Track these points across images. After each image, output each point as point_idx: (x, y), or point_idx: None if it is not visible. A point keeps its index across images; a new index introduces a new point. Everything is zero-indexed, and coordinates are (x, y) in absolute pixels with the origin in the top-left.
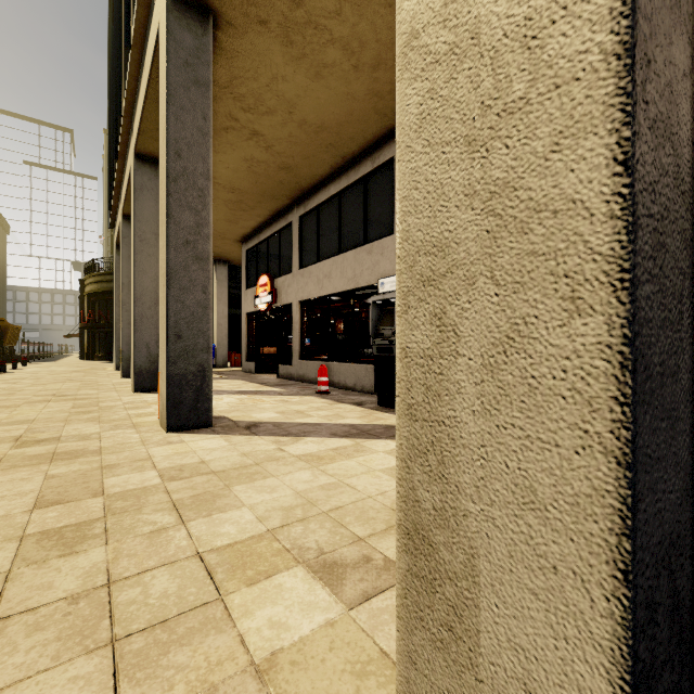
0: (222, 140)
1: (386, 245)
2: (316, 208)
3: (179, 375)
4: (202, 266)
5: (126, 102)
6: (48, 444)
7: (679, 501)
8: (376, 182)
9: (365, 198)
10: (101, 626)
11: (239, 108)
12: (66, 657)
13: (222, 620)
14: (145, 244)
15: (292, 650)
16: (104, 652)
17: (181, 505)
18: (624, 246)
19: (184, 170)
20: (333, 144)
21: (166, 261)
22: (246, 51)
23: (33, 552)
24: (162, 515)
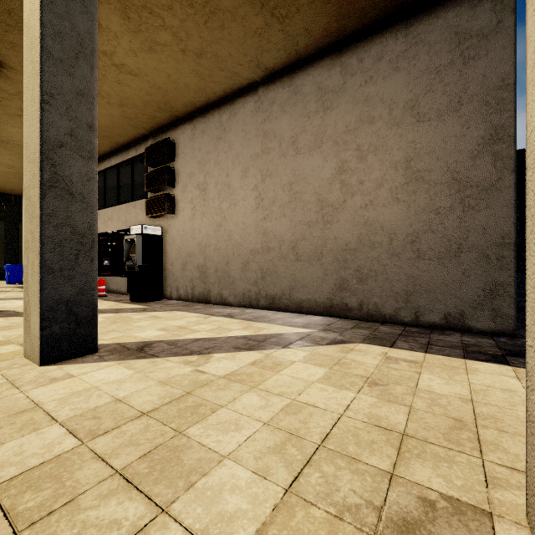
0: (17, 121)
1: (143, 204)
2: (103, 171)
3: None
4: None
5: None
6: None
7: (75, 294)
8: (139, 164)
9: (133, 172)
10: None
11: None
12: None
13: None
14: None
15: None
16: None
17: None
18: (40, 248)
19: None
20: (107, 136)
21: None
22: None
23: None
24: None
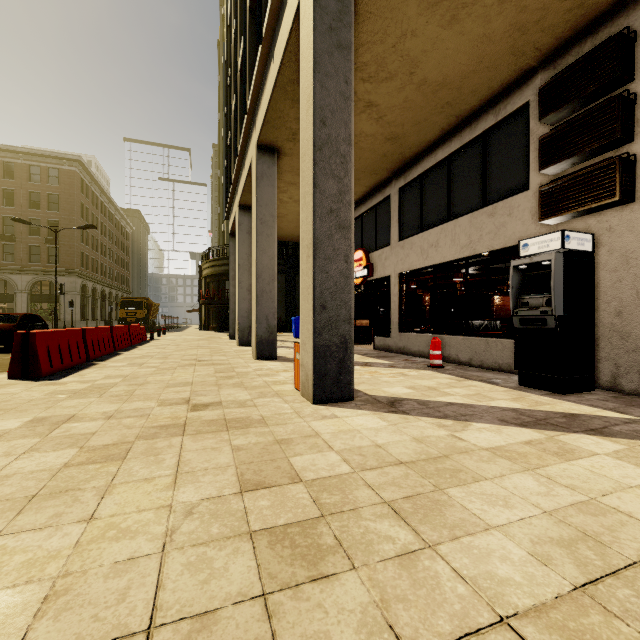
0: None
1: (516, 204)
2: (418, 177)
3: (324, 347)
4: (344, 234)
5: (251, 99)
6: (215, 408)
7: None
8: (500, 136)
9: (485, 157)
10: None
11: (358, 80)
12: None
13: None
14: (265, 226)
15: None
16: None
17: (403, 512)
18: None
19: (328, 138)
20: (450, 103)
21: (312, 231)
22: (379, 10)
23: (274, 564)
24: (390, 526)
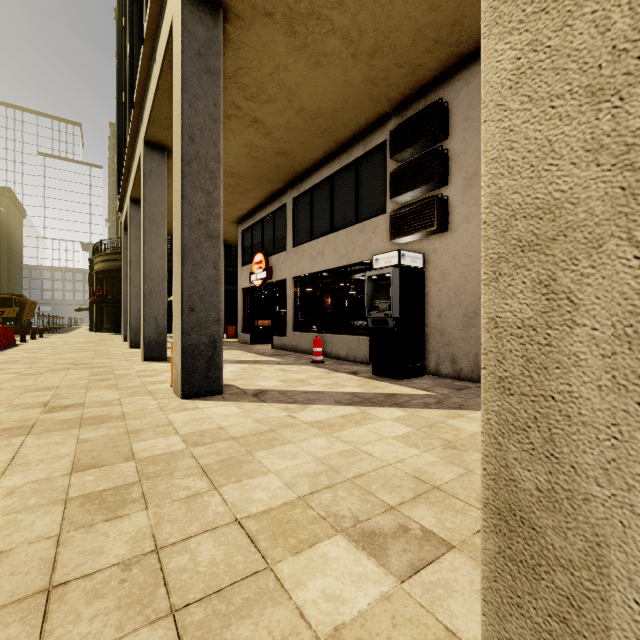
0: (225, 127)
1: (378, 224)
2: (309, 190)
3: (192, 346)
4: (213, 243)
5: (137, 94)
6: (74, 409)
7: None
8: (368, 165)
9: (357, 180)
10: (158, 594)
11: (242, 97)
12: (130, 628)
13: (276, 591)
14: (154, 225)
15: (354, 625)
16: (166, 623)
17: (210, 471)
18: None
19: (197, 154)
20: (327, 130)
21: (181, 239)
22: (252, 42)
23: (78, 516)
24: (193, 480)
